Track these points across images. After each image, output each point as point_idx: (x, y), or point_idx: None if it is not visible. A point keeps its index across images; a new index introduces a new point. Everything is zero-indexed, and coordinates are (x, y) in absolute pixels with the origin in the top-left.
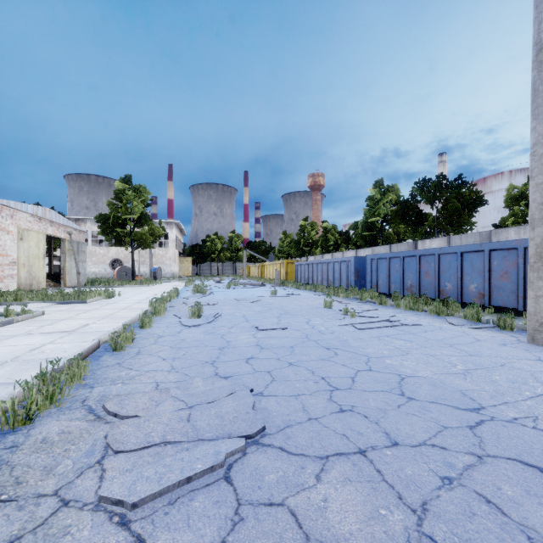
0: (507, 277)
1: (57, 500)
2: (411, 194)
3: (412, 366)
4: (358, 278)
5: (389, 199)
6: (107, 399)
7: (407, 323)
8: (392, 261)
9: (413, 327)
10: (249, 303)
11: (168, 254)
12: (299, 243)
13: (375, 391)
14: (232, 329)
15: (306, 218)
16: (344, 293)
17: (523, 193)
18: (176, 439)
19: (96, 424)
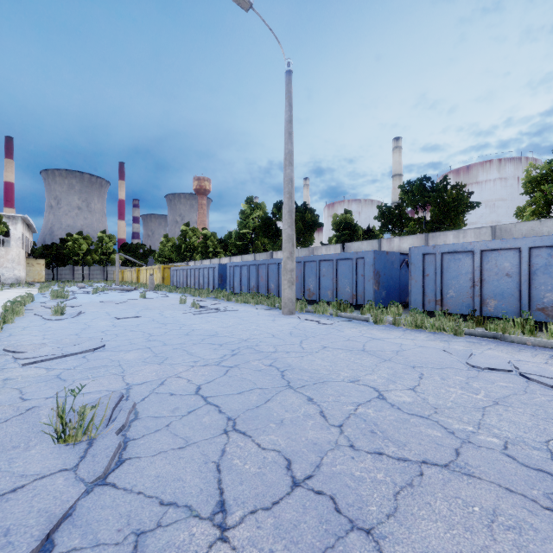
0: (298, 279)
1: (0, 368)
2: (273, 213)
3: (205, 326)
4: (222, 282)
5: (258, 215)
6: (5, 347)
7: (229, 310)
8: (243, 268)
9: (231, 312)
10: (115, 304)
11: (9, 254)
12: (180, 248)
13: (173, 335)
14: (94, 320)
15: (188, 223)
16: (205, 293)
17: (342, 220)
18: (56, 354)
19: (3, 356)
